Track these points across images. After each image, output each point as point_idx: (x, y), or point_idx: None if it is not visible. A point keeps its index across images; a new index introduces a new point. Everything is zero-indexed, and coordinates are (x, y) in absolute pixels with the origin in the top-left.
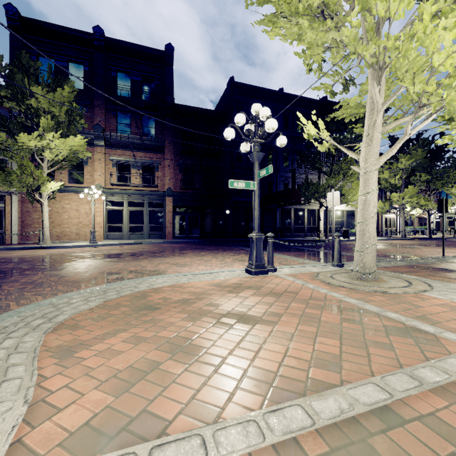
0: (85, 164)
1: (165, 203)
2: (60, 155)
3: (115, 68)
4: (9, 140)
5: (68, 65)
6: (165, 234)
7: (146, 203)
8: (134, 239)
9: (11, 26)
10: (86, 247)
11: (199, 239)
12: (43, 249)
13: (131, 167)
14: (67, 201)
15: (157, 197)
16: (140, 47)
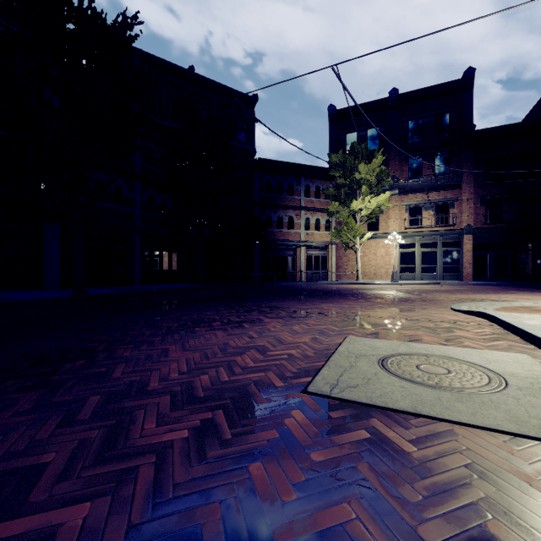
0: (380, 214)
1: (462, 242)
2: (369, 210)
3: (407, 118)
4: (339, 206)
5: (367, 132)
6: (462, 276)
7: (439, 243)
8: (426, 280)
9: (330, 121)
10: (392, 285)
11: (510, 282)
12: (362, 284)
13: (423, 209)
14: (366, 247)
15: (452, 236)
16: (434, 87)
